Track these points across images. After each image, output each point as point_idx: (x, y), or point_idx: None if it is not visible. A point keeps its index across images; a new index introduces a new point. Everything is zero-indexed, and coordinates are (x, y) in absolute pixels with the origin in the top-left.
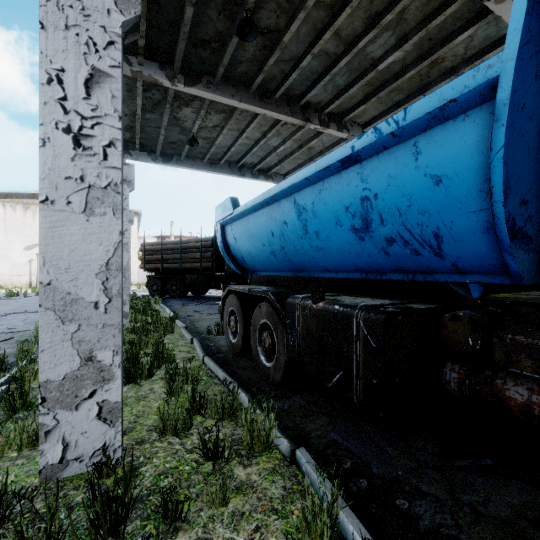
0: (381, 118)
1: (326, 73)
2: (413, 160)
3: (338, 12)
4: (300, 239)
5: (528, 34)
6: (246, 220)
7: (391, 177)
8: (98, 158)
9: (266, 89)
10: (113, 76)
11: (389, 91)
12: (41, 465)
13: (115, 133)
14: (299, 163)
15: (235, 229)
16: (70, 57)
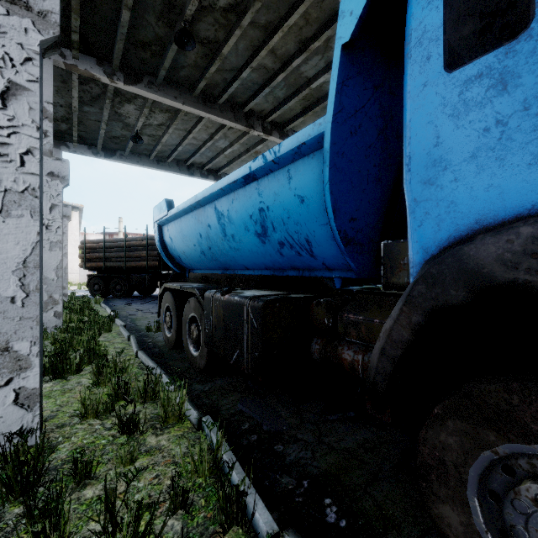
0: None
1: (265, 86)
2: (288, 183)
3: (272, 33)
4: (222, 240)
5: (340, 106)
6: (180, 222)
7: (276, 194)
8: (15, 164)
9: (210, 94)
10: (31, 90)
11: (323, 107)
12: None
13: (32, 142)
14: None
15: (171, 230)
16: None
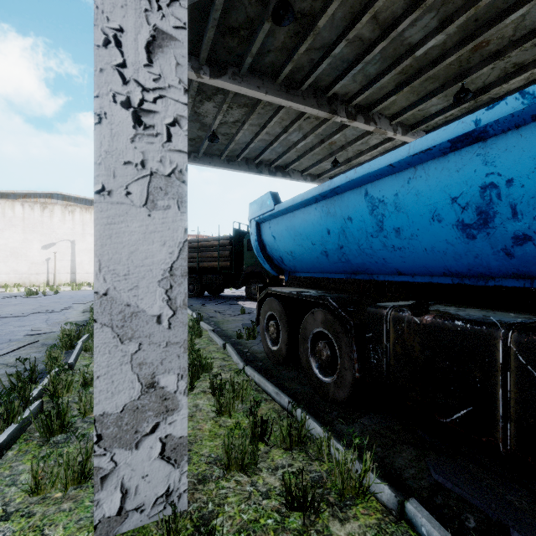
0: (412, 109)
1: (358, 61)
2: None
3: None
4: (370, 237)
5: None
6: (291, 217)
7: None
8: (161, 139)
9: (292, 81)
10: (177, 39)
11: (423, 80)
12: (97, 518)
13: (179, 109)
14: (318, 159)
15: (275, 227)
16: (129, 14)
